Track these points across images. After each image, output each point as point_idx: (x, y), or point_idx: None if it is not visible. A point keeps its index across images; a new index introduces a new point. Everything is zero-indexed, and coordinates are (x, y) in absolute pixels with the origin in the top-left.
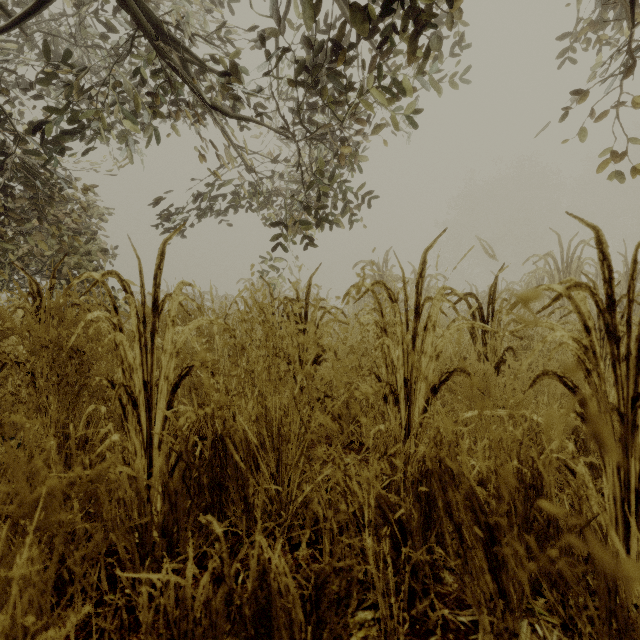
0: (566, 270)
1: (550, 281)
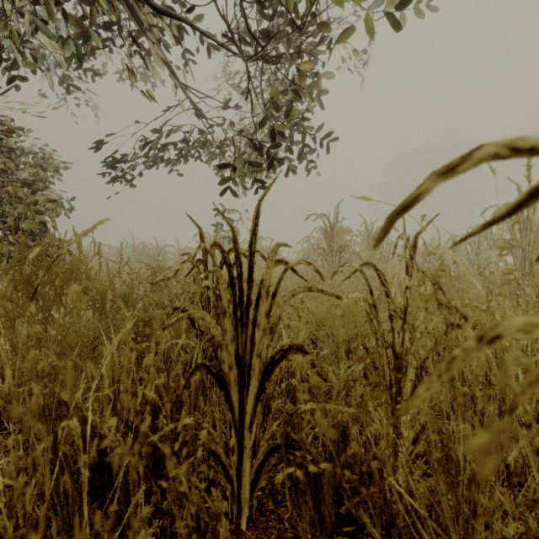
0: (527, 221)
1: (510, 232)
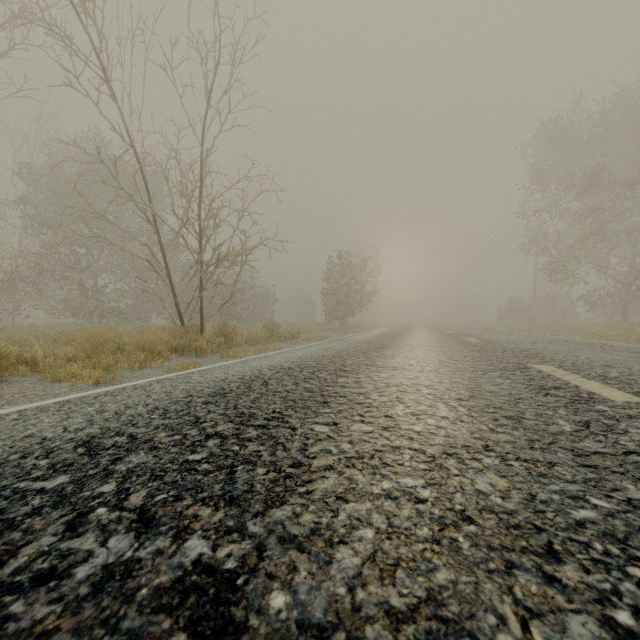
0: None
1: None
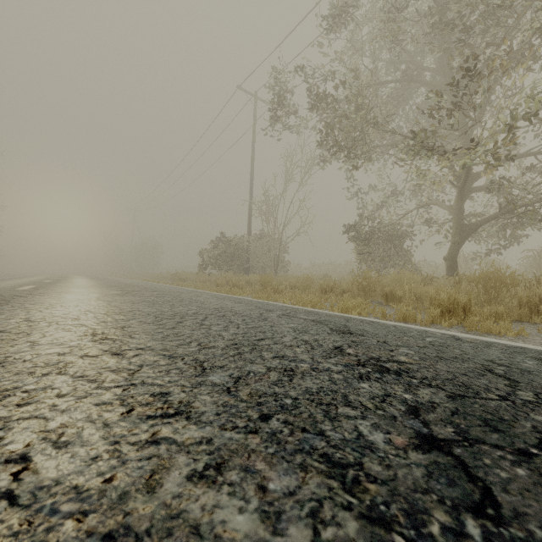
0: None
1: None
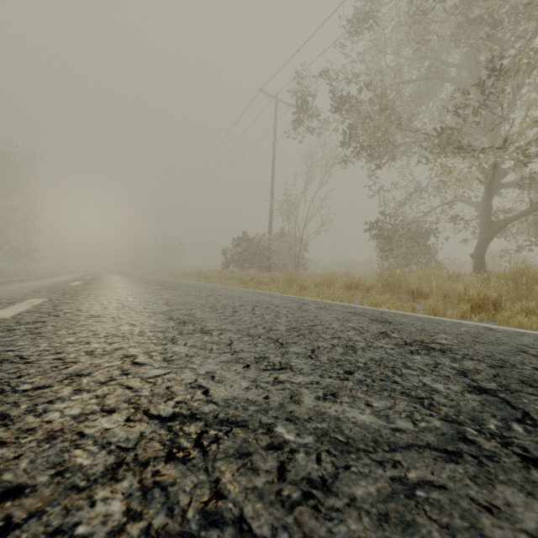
0: None
1: None
